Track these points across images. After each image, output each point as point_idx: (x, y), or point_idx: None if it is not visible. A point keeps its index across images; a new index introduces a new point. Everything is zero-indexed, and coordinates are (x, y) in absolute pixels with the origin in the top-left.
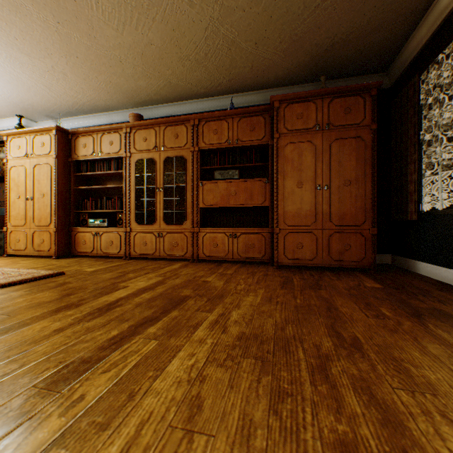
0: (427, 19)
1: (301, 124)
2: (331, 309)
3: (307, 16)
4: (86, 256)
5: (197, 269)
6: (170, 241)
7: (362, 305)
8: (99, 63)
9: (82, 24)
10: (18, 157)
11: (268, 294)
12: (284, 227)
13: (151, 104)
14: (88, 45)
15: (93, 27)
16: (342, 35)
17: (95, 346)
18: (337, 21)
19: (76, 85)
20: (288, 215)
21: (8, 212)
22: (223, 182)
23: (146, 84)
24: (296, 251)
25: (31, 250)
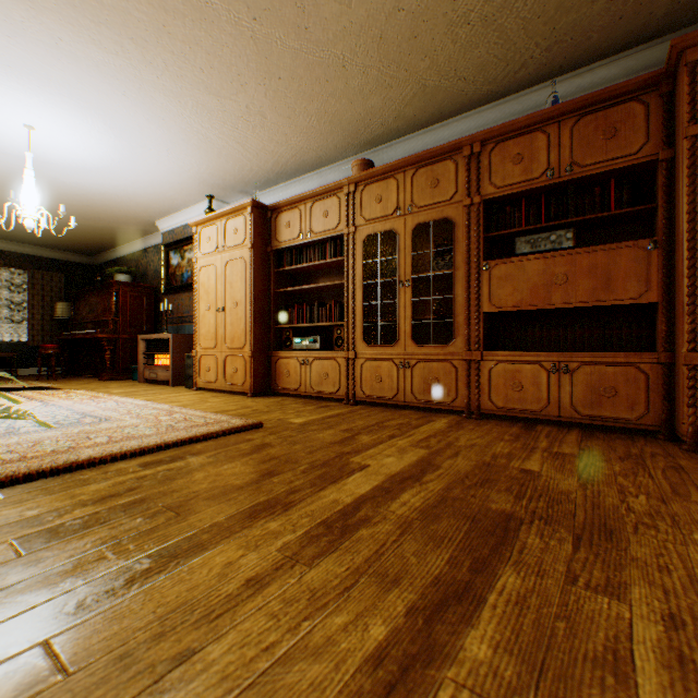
0: None
1: None
2: None
3: None
4: (290, 395)
5: (487, 435)
6: (424, 376)
7: None
8: (310, 80)
9: (287, 8)
10: (207, 253)
11: None
12: None
13: (386, 140)
14: (295, 49)
15: (304, 7)
16: None
17: (340, 688)
18: None
19: (277, 131)
20: None
21: (197, 330)
22: (534, 259)
23: (381, 102)
24: None
25: (222, 383)
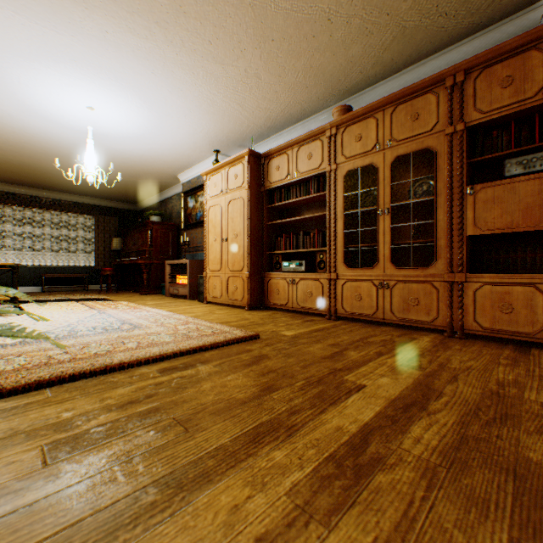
0: None
1: None
2: None
3: None
4: (279, 309)
5: (479, 357)
6: (403, 296)
7: None
8: (298, 38)
9: None
10: (214, 196)
11: None
12: None
13: (364, 87)
14: (287, 9)
15: None
16: None
17: None
18: None
19: (269, 89)
20: None
21: (206, 256)
22: (527, 180)
23: (361, 50)
24: None
25: (225, 298)
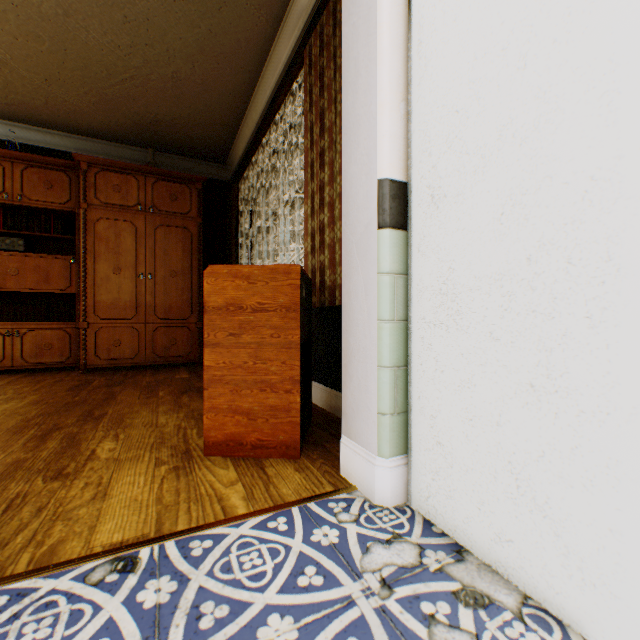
0: (241, 137)
1: (120, 198)
2: (109, 399)
3: (117, 83)
4: None
5: None
6: None
7: (147, 392)
8: None
9: None
10: None
11: (42, 398)
12: (96, 321)
13: None
14: None
15: None
16: (166, 117)
17: None
18: (156, 103)
19: None
20: (102, 306)
21: None
22: None
23: None
24: (113, 350)
25: None
